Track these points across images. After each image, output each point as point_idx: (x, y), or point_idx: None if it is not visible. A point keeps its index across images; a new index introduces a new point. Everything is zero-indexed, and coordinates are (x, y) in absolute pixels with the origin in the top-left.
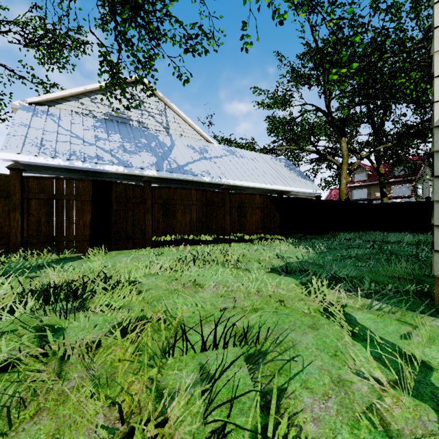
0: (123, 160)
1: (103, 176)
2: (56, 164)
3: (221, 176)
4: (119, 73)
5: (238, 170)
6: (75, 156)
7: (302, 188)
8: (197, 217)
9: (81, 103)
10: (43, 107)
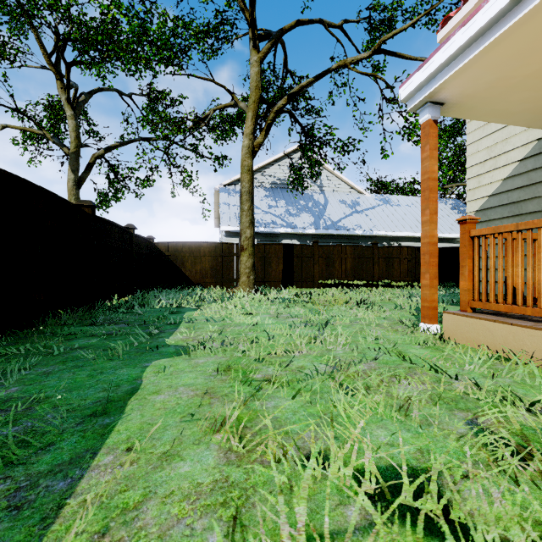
0: (289, 222)
1: (276, 236)
2: None
3: (372, 229)
4: (299, 174)
5: (391, 220)
6: (259, 223)
7: None
8: (351, 266)
9: (255, 178)
10: (232, 186)
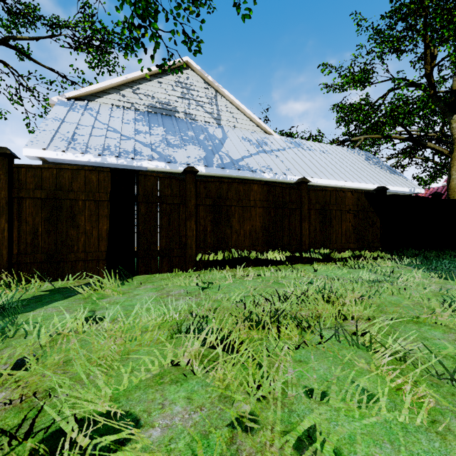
0: (164, 154)
1: None
2: (86, 160)
3: (286, 172)
4: (148, 7)
5: (307, 164)
6: (109, 150)
7: (394, 187)
8: (262, 224)
9: (123, 95)
10: (82, 102)
